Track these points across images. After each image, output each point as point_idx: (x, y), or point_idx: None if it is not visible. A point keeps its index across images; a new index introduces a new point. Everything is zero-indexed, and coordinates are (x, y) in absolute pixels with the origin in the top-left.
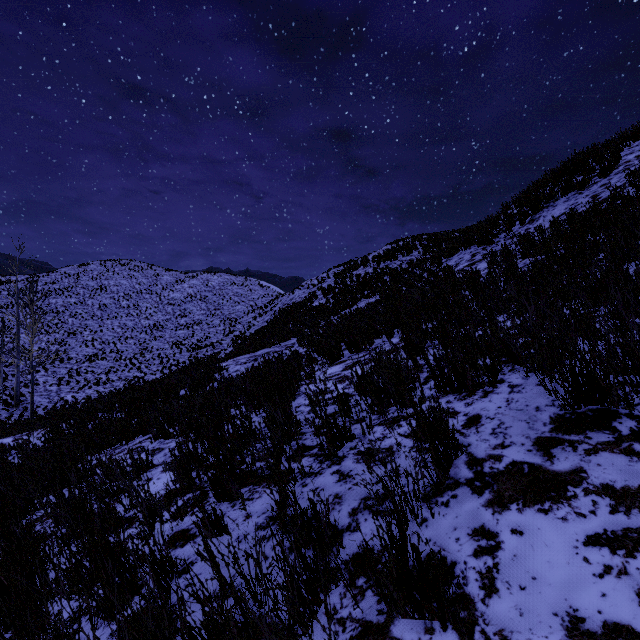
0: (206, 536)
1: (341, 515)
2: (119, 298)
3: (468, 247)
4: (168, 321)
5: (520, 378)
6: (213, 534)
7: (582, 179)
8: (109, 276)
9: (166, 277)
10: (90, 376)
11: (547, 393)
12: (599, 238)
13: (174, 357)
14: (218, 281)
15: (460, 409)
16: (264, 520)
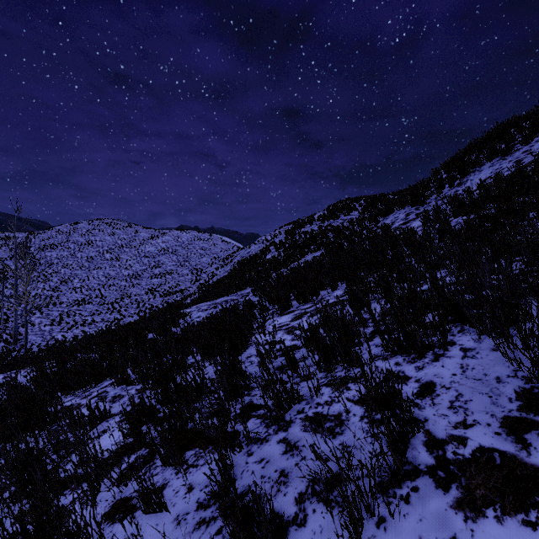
0: (145, 511)
1: (287, 501)
2: (104, 251)
3: (402, 207)
4: (144, 271)
5: (472, 341)
6: (152, 510)
7: (506, 146)
8: (95, 233)
9: (143, 234)
10: (78, 318)
11: (506, 361)
12: (528, 198)
13: (149, 302)
14: (187, 237)
15: (411, 373)
16: (206, 496)
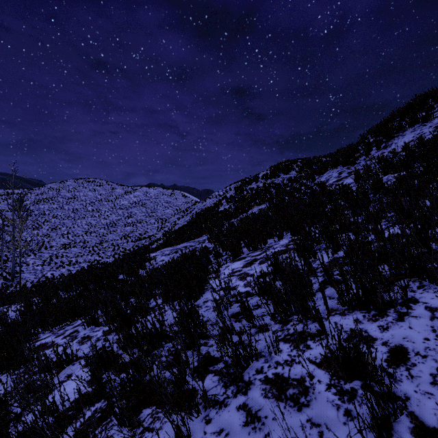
0: None
1: None
2: (86, 204)
3: (335, 167)
4: (119, 220)
5: (437, 299)
6: None
7: (426, 114)
8: (80, 189)
9: (118, 190)
10: (64, 259)
11: None
12: None
13: (123, 246)
14: (154, 193)
15: (375, 334)
16: None
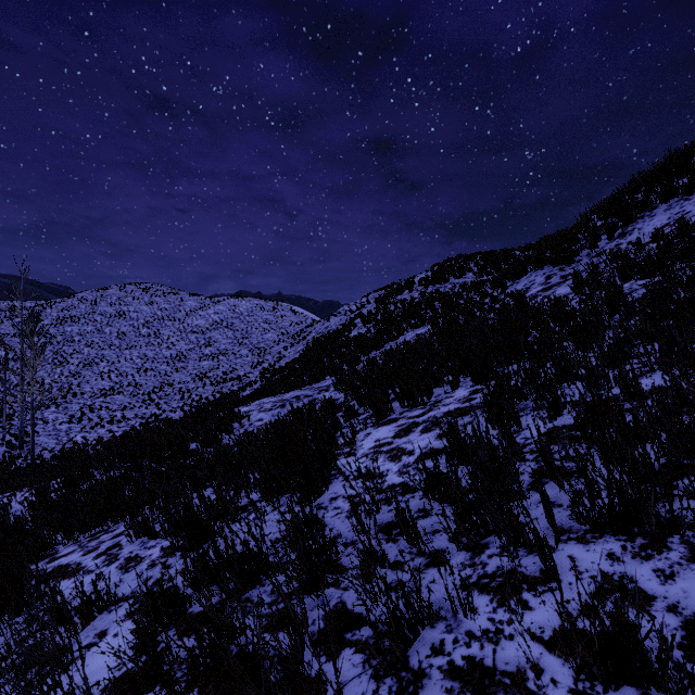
0: None
1: None
2: (139, 325)
3: (540, 267)
4: (191, 351)
5: None
6: None
7: (689, 181)
8: (129, 301)
9: (190, 302)
10: (104, 413)
11: None
12: None
13: (197, 392)
14: (246, 306)
15: (651, 586)
16: None
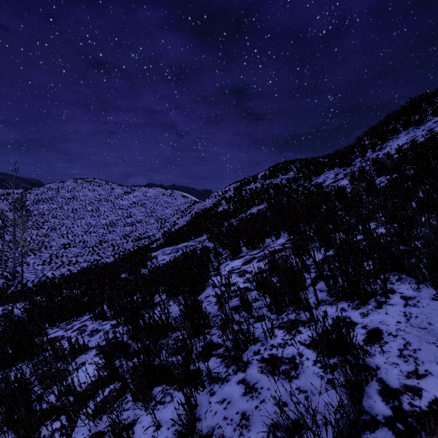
0: None
1: None
2: (86, 204)
3: (332, 168)
4: (119, 220)
5: (411, 289)
6: None
7: (419, 117)
8: (79, 189)
9: (118, 190)
10: (65, 259)
11: None
12: None
13: (122, 246)
14: (153, 193)
15: (357, 319)
16: (173, 435)
